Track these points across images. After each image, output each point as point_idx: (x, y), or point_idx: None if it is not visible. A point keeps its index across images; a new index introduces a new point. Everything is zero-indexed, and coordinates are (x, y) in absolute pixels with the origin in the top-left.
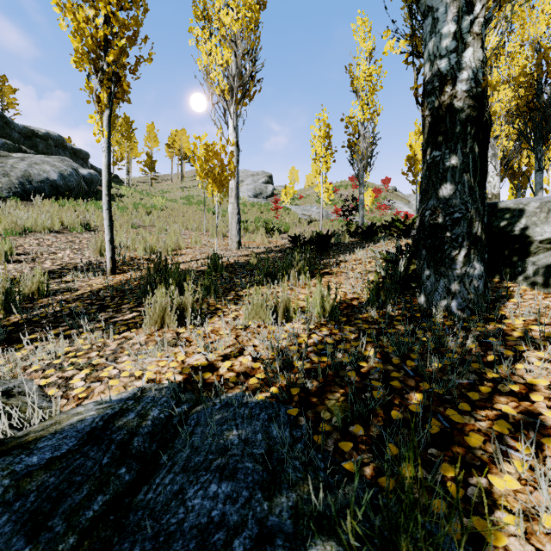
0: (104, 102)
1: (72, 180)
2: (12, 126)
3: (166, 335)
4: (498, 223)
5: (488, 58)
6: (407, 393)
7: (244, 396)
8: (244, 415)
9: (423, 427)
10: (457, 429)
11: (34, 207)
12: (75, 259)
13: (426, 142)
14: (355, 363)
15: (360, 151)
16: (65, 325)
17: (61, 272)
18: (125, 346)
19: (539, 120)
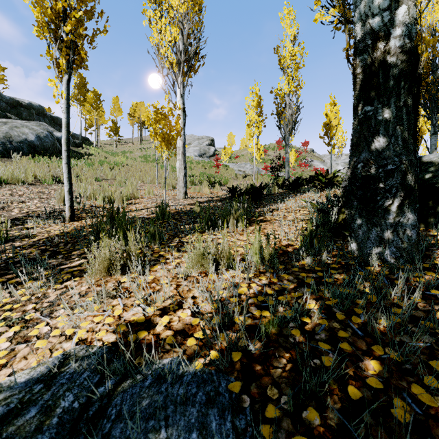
0: (63, 67)
1: (47, 141)
2: (0, 97)
3: (108, 284)
4: (423, 175)
5: (417, 18)
6: (360, 360)
7: (181, 364)
8: (178, 398)
9: (389, 412)
10: (431, 416)
11: (13, 163)
12: (41, 207)
13: (358, 99)
14: (297, 319)
15: (286, 117)
16: (12, 273)
17: (25, 219)
18: (64, 297)
19: (434, 92)
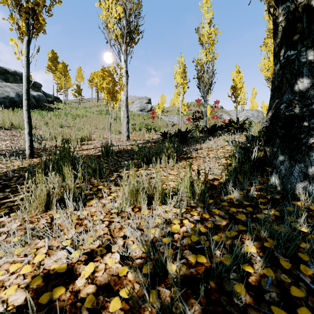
0: (23, 29)
1: None
2: None
3: (40, 221)
4: None
5: None
6: None
7: None
8: None
9: None
10: None
11: None
12: (9, 147)
13: (280, 45)
14: (238, 266)
15: (204, 80)
16: None
17: None
18: None
19: None
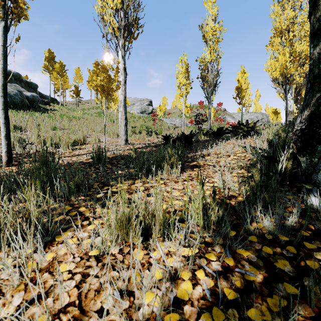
0: None
1: (17, 98)
2: None
3: None
4: None
5: None
6: None
7: None
8: None
9: None
10: None
11: None
12: None
13: None
14: None
15: (208, 80)
16: None
17: None
18: None
19: None
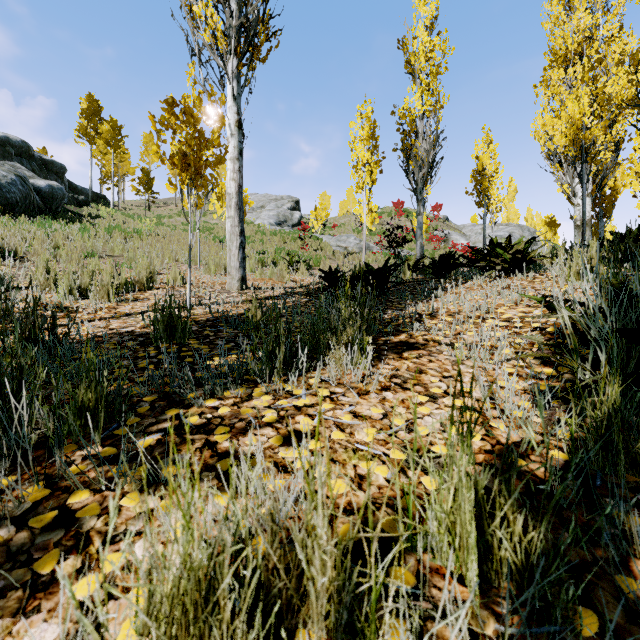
0: None
1: (14, 191)
2: None
3: None
4: None
5: None
6: None
7: None
8: None
9: None
10: None
11: None
12: None
13: None
14: None
15: (418, 155)
16: None
17: None
18: None
19: None
